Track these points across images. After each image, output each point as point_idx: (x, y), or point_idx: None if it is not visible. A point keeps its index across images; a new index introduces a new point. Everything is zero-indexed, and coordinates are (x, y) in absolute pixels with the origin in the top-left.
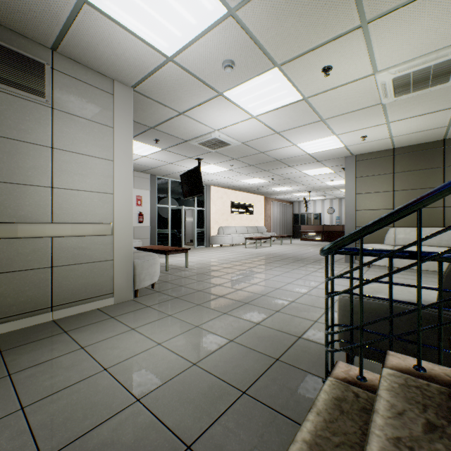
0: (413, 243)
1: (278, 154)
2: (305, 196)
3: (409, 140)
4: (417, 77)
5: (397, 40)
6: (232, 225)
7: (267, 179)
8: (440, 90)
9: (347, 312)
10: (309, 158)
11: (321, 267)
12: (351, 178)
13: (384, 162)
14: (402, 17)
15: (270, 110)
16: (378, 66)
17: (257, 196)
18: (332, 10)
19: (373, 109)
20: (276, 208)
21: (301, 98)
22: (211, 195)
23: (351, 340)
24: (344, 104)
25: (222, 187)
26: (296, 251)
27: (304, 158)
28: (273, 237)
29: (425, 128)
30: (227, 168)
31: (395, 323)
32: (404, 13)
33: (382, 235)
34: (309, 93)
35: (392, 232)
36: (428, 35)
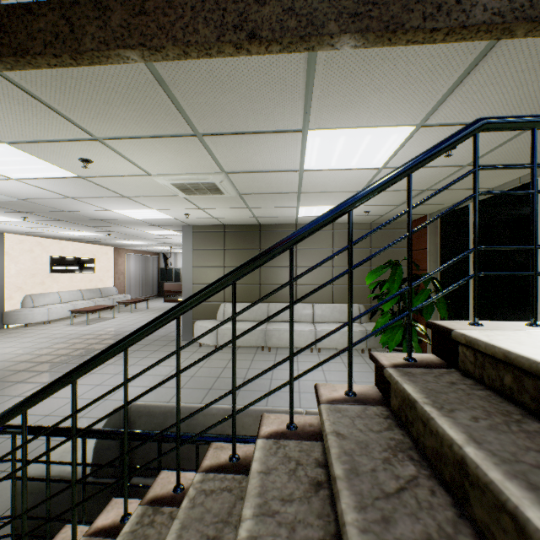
0: (19, 447)
1: (95, 215)
2: (170, 249)
3: (233, 221)
4: (194, 186)
5: (150, 158)
6: (53, 291)
7: (102, 233)
8: (226, 196)
9: (18, 496)
10: (142, 222)
11: (148, 354)
12: (189, 250)
13: (217, 237)
14: (138, 145)
15: (38, 177)
16: (149, 171)
17: (102, 247)
18: (41, 118)
19: (177, 198)
20: (134, 261)
21: (76, 176)
22: (6, 247)
23: (14, 532)
24: (140, 189)
25: (31, 235)
26: (142, 324)
27: (135, 221)
28: (122, 303)
29: (238, 216)
30: (20, 218)
31: (60, 499)
32: (138, 143)
33: (216, 310)
34: (82, 173)
35: (222, 308)
36: (179, 162)
